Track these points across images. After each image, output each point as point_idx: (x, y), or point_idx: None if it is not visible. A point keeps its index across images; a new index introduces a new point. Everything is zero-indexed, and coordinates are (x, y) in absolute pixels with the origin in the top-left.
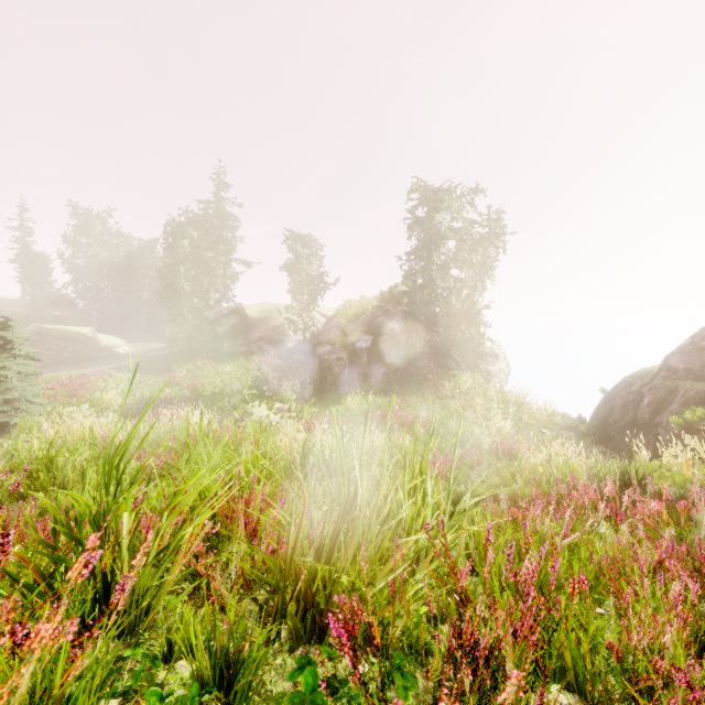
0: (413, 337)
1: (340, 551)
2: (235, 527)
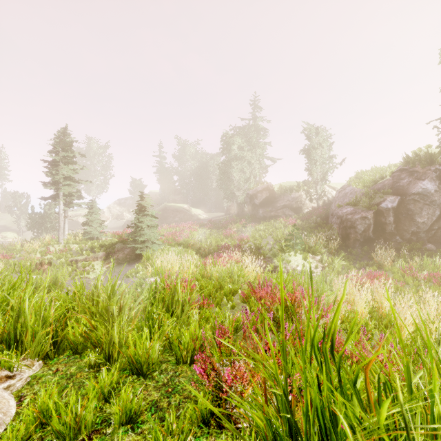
0: None
1: None
2: None
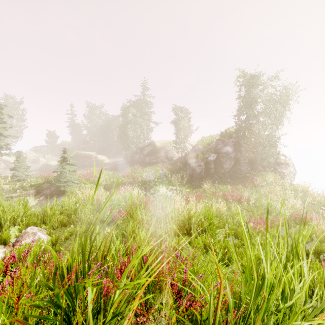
0: (238, 154)
1: None
2: (163, 284)
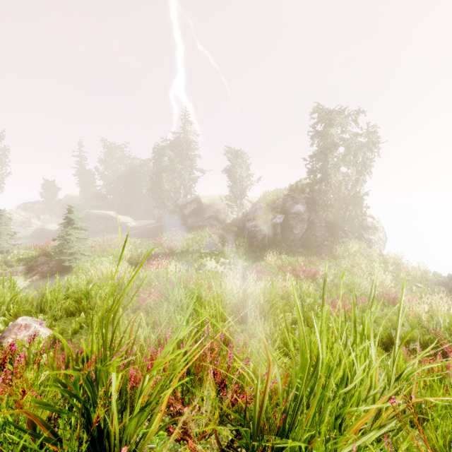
0: (313, 215)
1: (302, 413)
2: (204, 374)
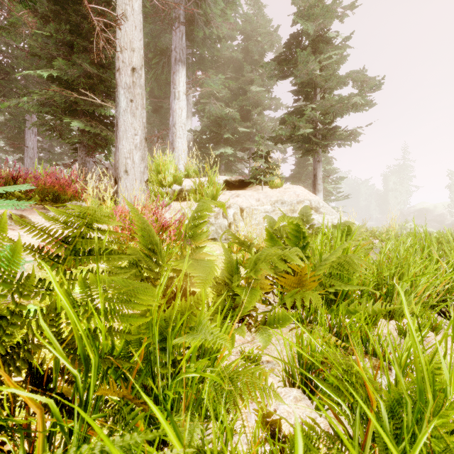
0: None
1: None
2: None
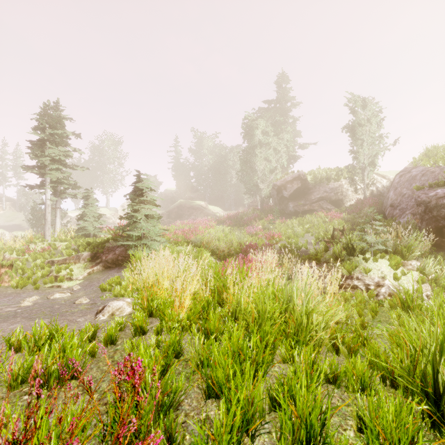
0: None
1: None
2: None
